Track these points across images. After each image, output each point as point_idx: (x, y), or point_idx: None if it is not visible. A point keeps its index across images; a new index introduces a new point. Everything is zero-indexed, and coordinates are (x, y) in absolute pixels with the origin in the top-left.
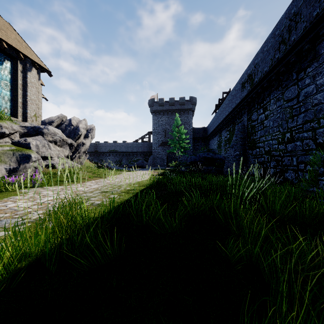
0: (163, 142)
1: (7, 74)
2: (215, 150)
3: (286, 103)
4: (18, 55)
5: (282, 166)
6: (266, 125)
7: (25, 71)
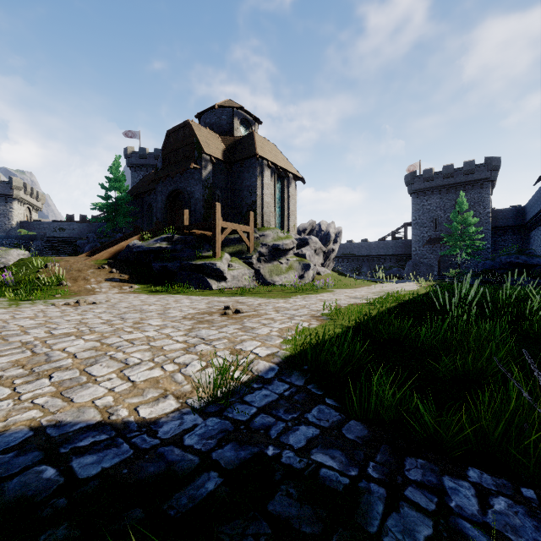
0: (432, 239)
1: (278, 193)
2: (533, 251)
3: None
4: (285, 174)
5: None
6: None
7: (288, 186)
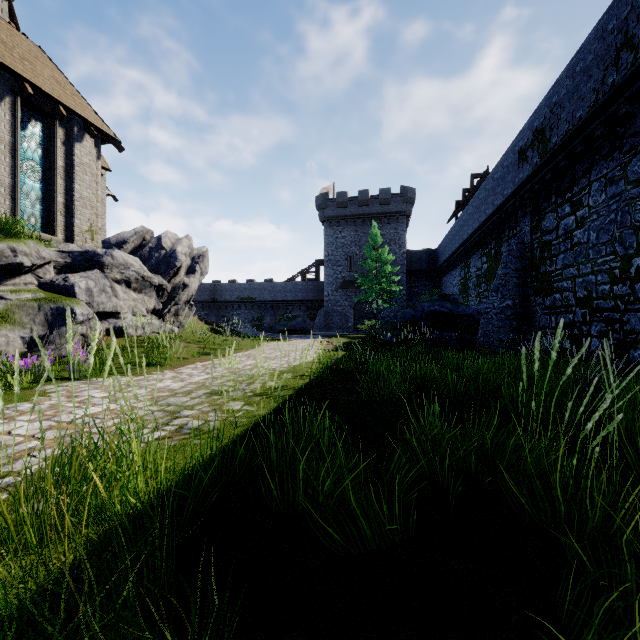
0: (346, 281)
1: (35, 147)
2: (457, 297)
3: (633, 187)
4: (56, 109)
5: (623, 333)
6: (579, 241)
7: (71, 142)
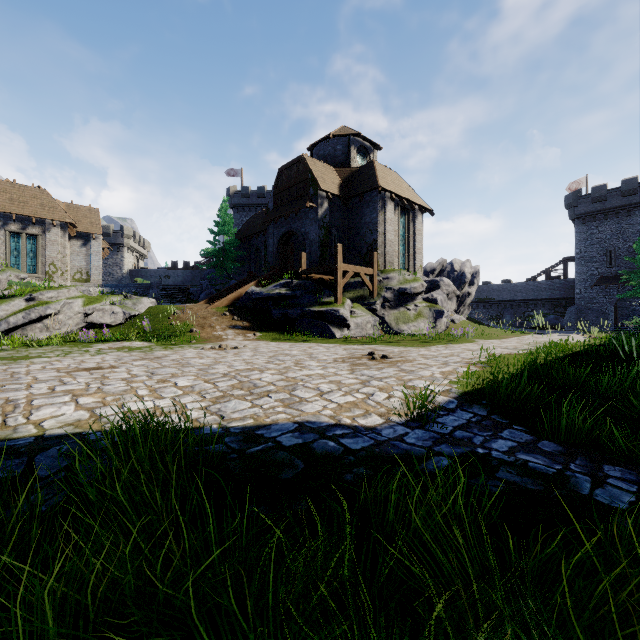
0: (605, 277)
1: (402, 228)
2: None
3: None
4: (411, 206)
5: None
6: None
7: (413, 220)
